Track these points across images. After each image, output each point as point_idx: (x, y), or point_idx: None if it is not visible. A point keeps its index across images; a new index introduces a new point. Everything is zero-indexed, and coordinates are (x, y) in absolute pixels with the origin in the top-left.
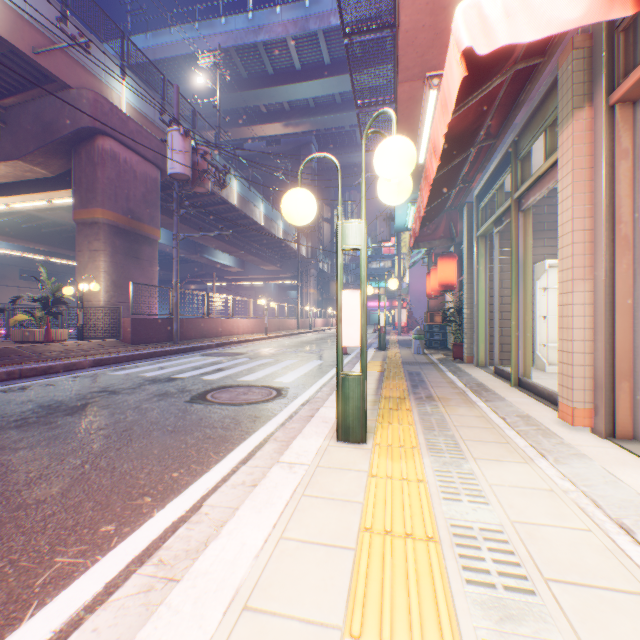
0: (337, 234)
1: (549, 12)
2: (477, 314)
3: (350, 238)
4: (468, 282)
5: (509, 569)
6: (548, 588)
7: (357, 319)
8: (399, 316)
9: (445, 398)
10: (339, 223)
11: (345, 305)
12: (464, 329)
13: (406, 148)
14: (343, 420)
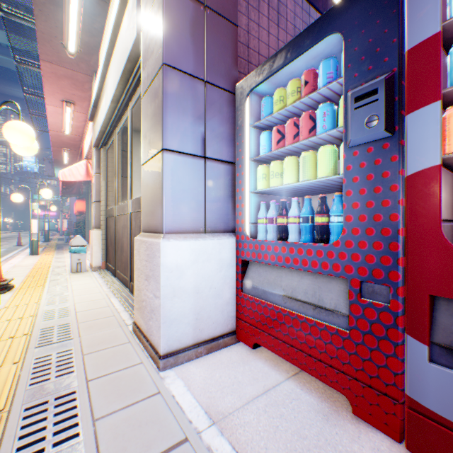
0: (31, 206)
1: (78, 177)
2: (91, 224)
3: (35, 207)
4: (88, 212)
5: (63, 257)
6: (67, 257)
7: (37, 226)
8: (62, 224)
9: (69, 249)
10: (32, 203)
11: (33, 223)
12: (87, 230)
13: (50, 193)
14: (33, 250)
